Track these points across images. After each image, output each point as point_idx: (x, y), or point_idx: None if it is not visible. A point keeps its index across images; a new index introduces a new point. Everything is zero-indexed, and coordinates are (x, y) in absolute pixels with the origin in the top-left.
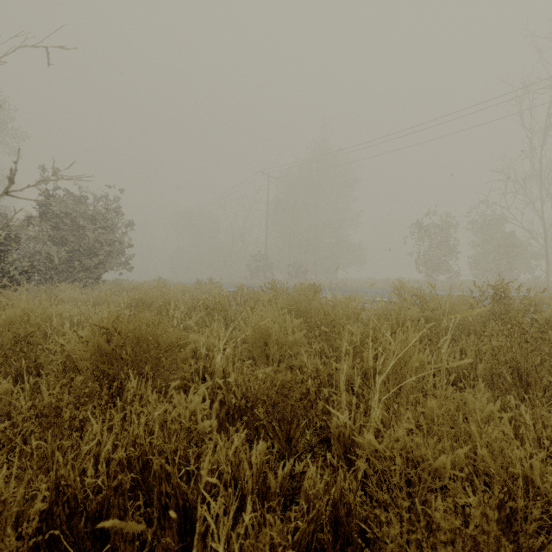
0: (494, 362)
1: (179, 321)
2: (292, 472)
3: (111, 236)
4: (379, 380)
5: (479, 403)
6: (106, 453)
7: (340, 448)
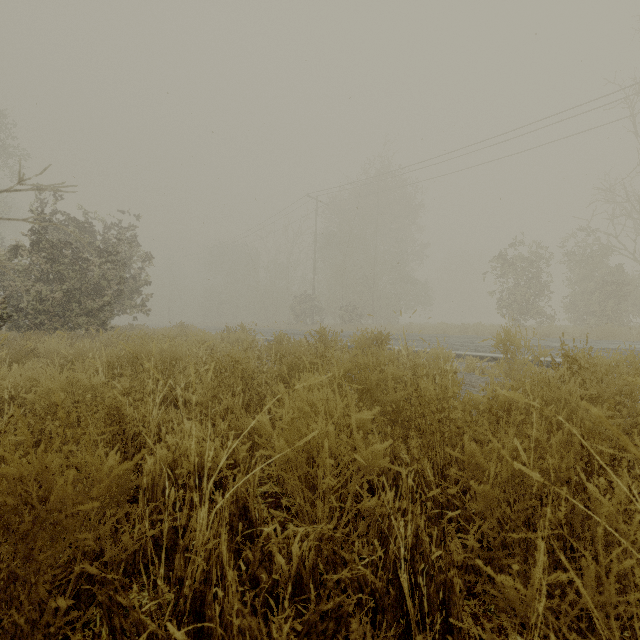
0: None
1: (178, 393)
2: None
3: (121, 271)
4: None
5: None
6: None
7: None
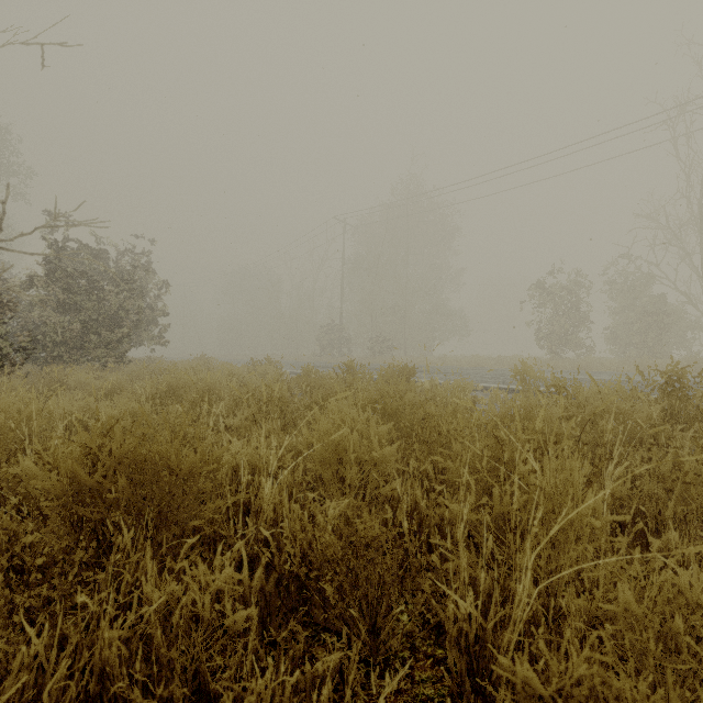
0: (701, 502)
1: (220, 419)
2: (382, 691)
3: (139, 301)
4: (534, 554)
5: (696, 583)
6: (53, 689)
7: (462, 659)
